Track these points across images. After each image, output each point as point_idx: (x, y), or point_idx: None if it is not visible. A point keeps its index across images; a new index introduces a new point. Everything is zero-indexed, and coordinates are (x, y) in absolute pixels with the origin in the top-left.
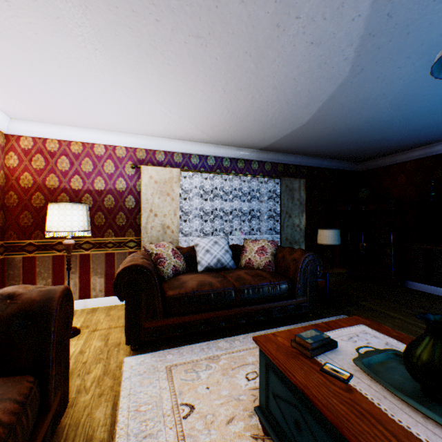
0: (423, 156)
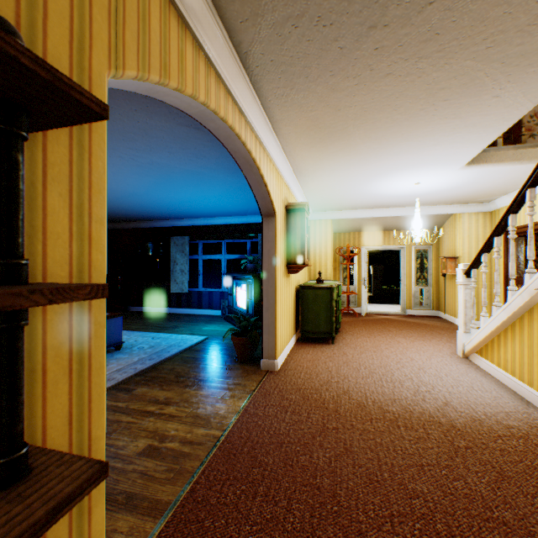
0: (137, 227)
